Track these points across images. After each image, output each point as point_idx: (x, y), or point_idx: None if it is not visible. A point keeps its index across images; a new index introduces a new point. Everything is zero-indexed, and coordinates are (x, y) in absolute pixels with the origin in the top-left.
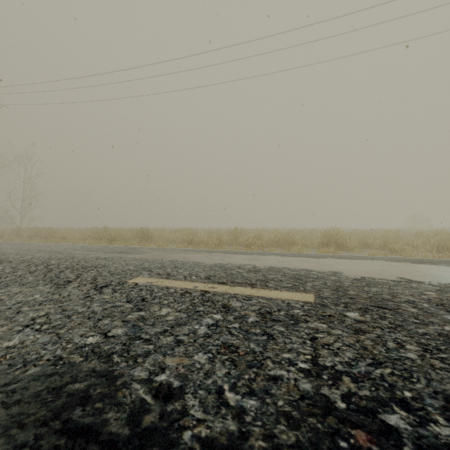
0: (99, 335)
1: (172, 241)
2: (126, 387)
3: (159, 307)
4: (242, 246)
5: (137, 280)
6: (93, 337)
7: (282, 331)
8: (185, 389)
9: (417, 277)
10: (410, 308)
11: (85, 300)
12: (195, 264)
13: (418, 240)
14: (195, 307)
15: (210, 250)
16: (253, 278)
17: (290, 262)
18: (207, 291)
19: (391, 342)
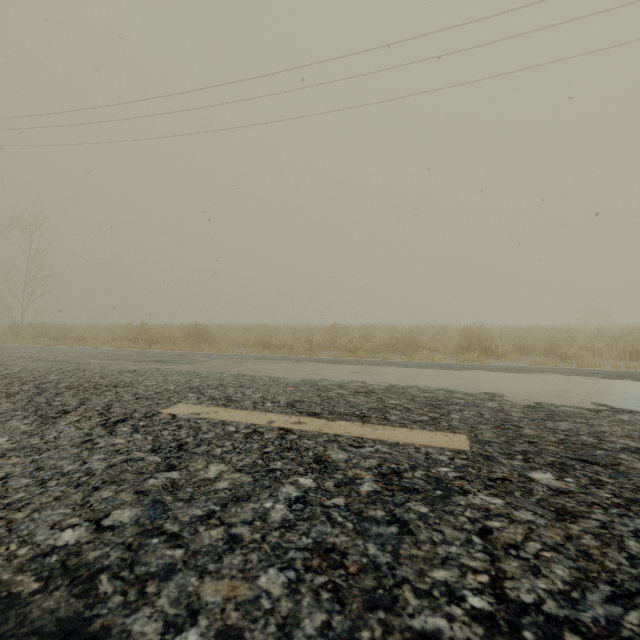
0: (86, 523)
1: (241, 344)
2: None
3: (205, 462)
4: (343, 351)
5: (176, 410)
6: (73, 530)
7: (424, 514)
8: None
9: (623, 402)
10: (638, 463)
11: (81, 448)
12: (271, 381)
13: (599, 343)
14: (267, 462)
15: (296, 358)
16: (364, 406)
17: (419, 377)
18: (288, 430)
19: (631, 539)
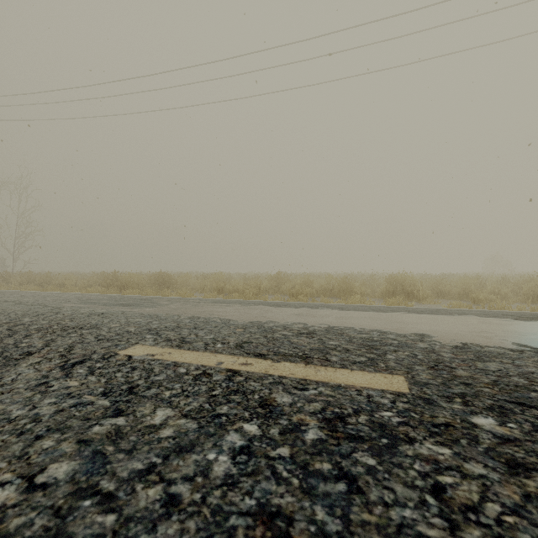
0: (18, 481)
1: (199, 289)
2: None
3: (153, 406)
4: (286, 295)
5: (133, 351)
6: (1, 490)
7: (372, 467)
8: None
9: None
10: None
11: (34, 391)
12: (223, 323)
13: (504, 288)
14: (213, 406)
15: (246, 301)
16: (306, 347)
17: (354, 319)
18: (236, 371)
19: None
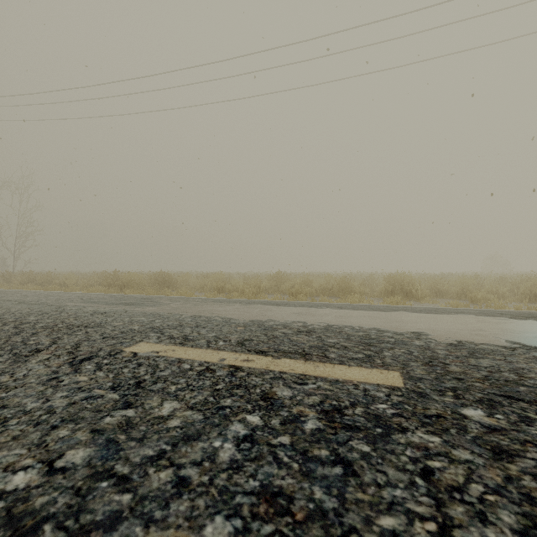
0: (39, 465)
1: (199, 288)
2: None
3: (160, 399)
4: (286, 295)
5: (138, 348)
6: (24, 473)
7: (366, 453)
8: None
9: (533, 341)
10: None
11: (46, 385)
12: (224, 322)
13: (502, 287)
14: (217, 399)
15: (246, 301)
16: (305, 344)
17: (352, 318)
18: (238, 367)
19: None
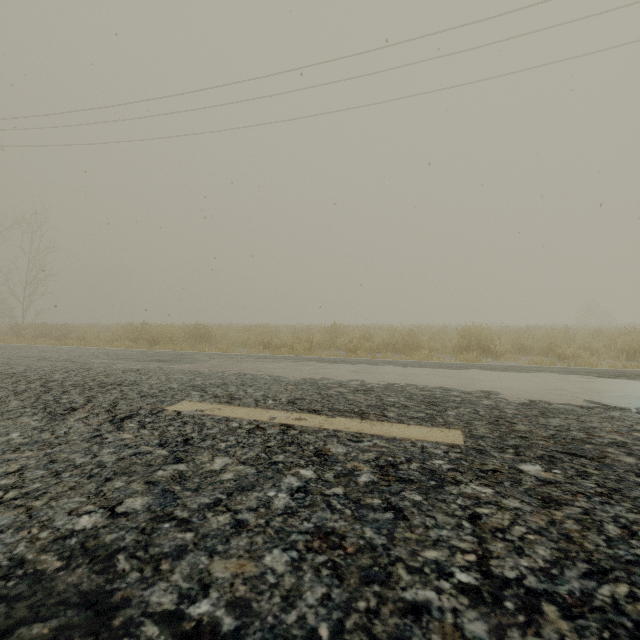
0: (101, 510)
1: (241, 343)
2: (130, 632)
3: (210, 455)
4: (342, 351)
5: (181, 407)
6: (89, 516)
7: (418, 502)
8: (244, 638)
9: (615, 400)
10: (624, 456)
11: (91, 442)
12: (272, 380)
13: (597, 342)
14: (270, 455)
15: (296, 357)
16: (363, 403)
17: (417, 376)
18: (290, 425)
19: (610, 523)
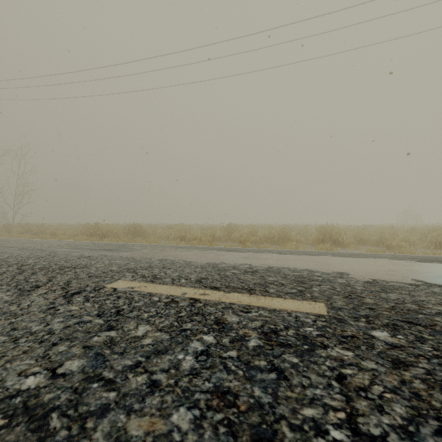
0: (45, 372)
1: (165, 237)
2: None
3: (135, 324)
4: (236, 242)
5: (117, 285)
6: (34, 377)
7: (295, 364)
8: None
9: (434, 279)
10: None
11: (46, 313)
12: (185, 264)
13: (413, 236)
14: (180, 323)
15: (203, 247)
16: (250, 282)
17: (289, 261)
18: (197, 299)
19: None
